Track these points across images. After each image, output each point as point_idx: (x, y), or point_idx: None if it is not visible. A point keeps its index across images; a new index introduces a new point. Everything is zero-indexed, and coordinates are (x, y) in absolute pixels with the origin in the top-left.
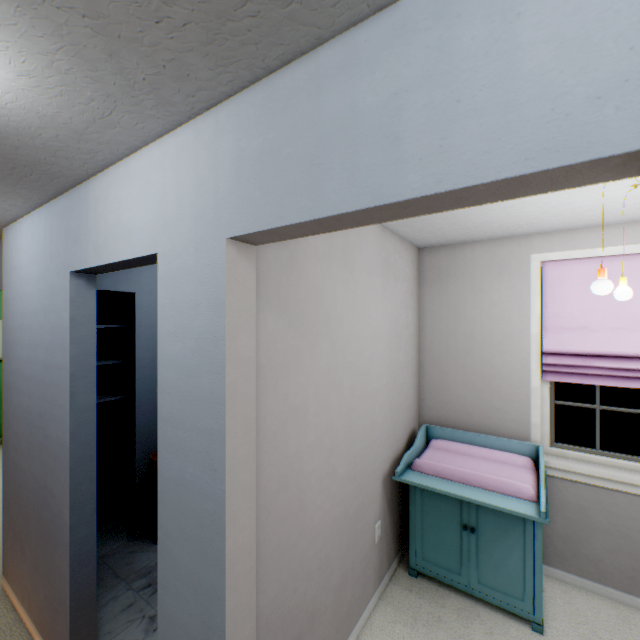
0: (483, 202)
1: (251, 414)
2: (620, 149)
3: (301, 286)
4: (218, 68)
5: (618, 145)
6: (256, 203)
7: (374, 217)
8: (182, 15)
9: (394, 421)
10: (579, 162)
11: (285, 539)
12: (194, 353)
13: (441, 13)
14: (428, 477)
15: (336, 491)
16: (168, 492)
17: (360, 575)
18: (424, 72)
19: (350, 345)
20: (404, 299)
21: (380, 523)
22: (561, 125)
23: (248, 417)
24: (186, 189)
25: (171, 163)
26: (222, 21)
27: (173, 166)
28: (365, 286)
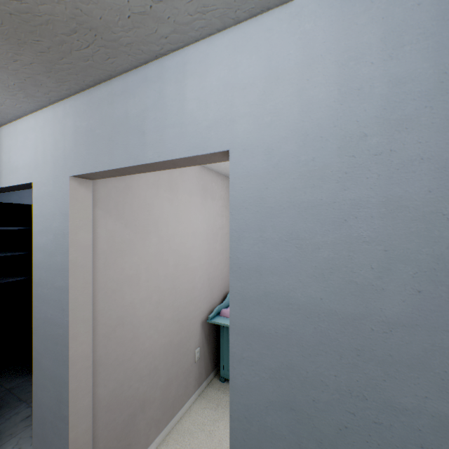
0: (188, 165)
1: (89, 277)
2: (216, 150)
3: (135, 203)
4: (59, 83)
5: (215, 148)
6: (84, 158)
7: (142, 169)
8: (28, 60)
9: (211, 287)
10: (204, 154)
11: (122, 355)
12: (53, 242)
13: (160, 76)
14: (228, 319)
15: (163, 328)
16: (39, 327)
17: (183, 381)
18: (154, 102)
19: (175, 239)
20: (220, 211)
21: (199, 349)
22: (199, 137)
23: (86, 279)
24: (49, 145)
25: (40, 129)
26: (53, 64)
27: (41, 131)
28: (187, 203)
